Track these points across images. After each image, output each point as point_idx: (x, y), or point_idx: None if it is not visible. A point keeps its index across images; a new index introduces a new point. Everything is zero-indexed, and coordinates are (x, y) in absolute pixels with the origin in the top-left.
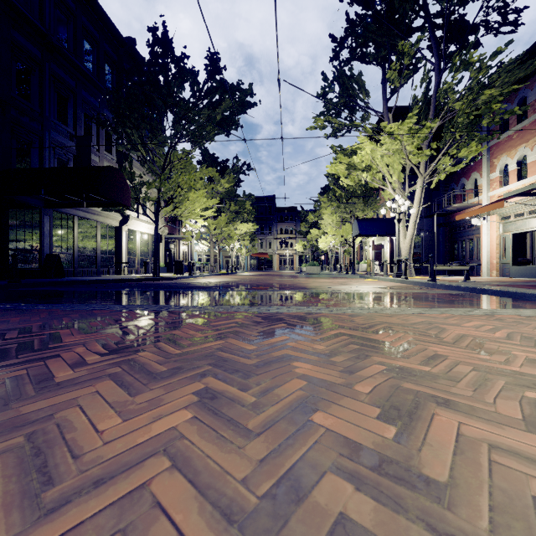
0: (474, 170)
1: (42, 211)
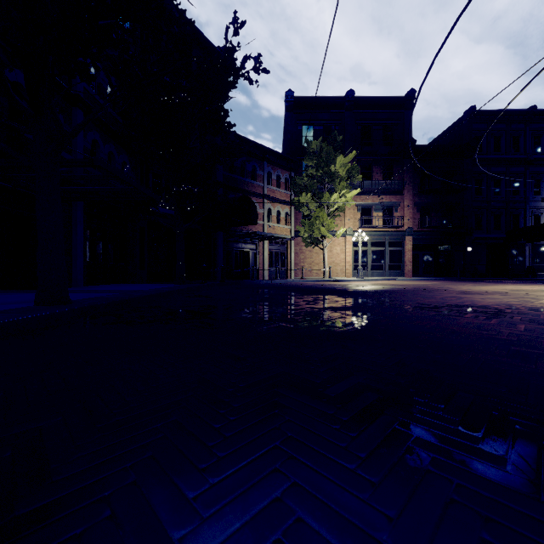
0: None
1: (524, 245)
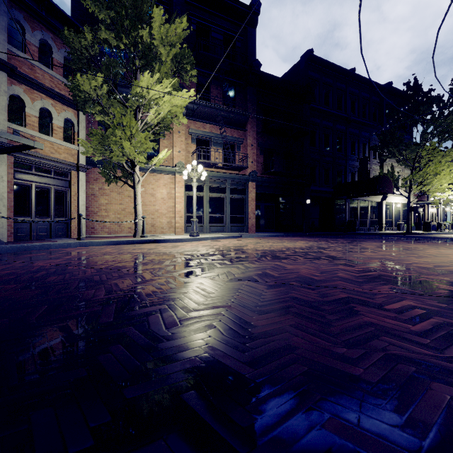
0: None
1: (345, 200)
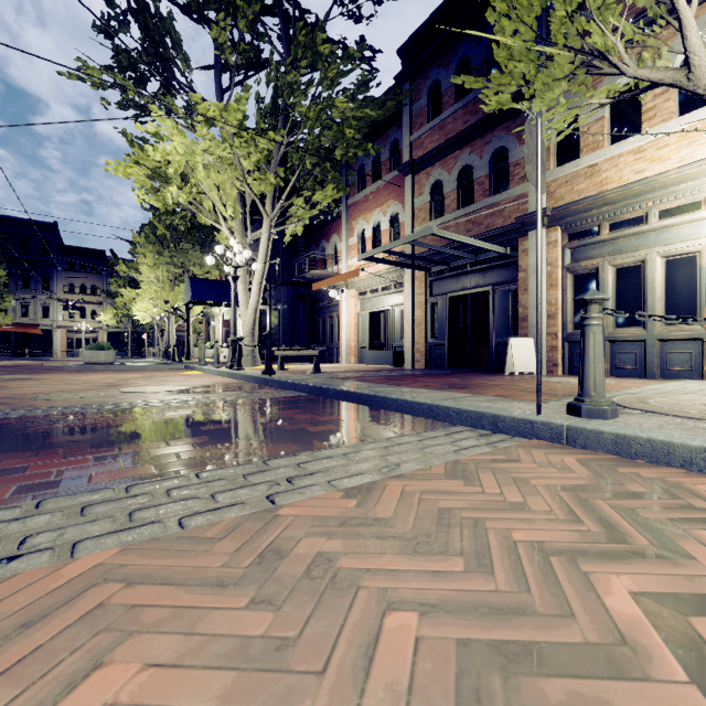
0: (334, 231)
1: None
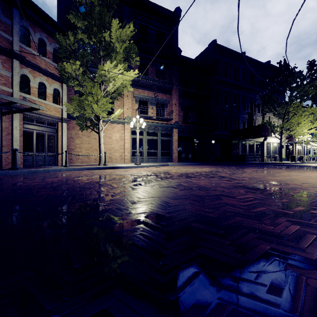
0: None
1: (239, 141)
